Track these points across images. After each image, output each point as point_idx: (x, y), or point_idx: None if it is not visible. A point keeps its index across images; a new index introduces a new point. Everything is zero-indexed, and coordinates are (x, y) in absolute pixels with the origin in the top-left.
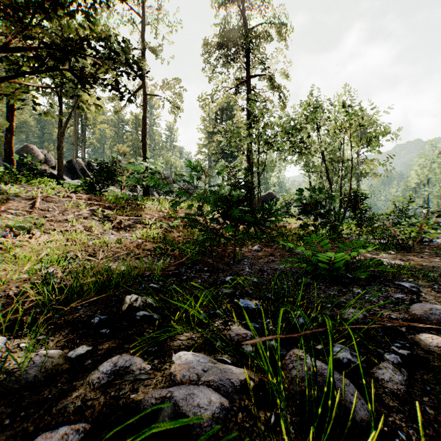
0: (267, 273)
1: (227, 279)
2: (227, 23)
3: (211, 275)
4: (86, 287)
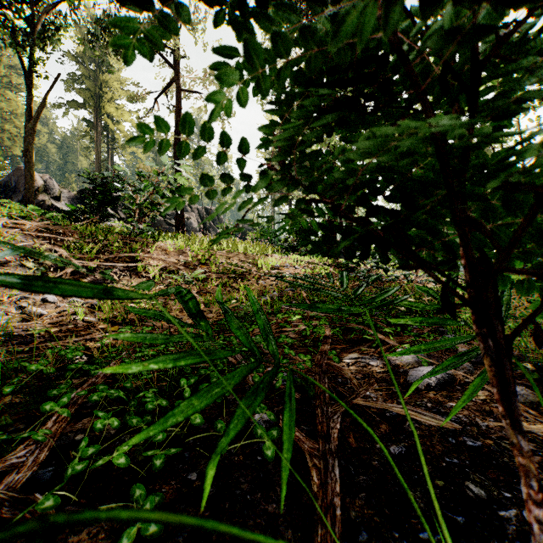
0: None
1: None
2: None
3: None
4: None
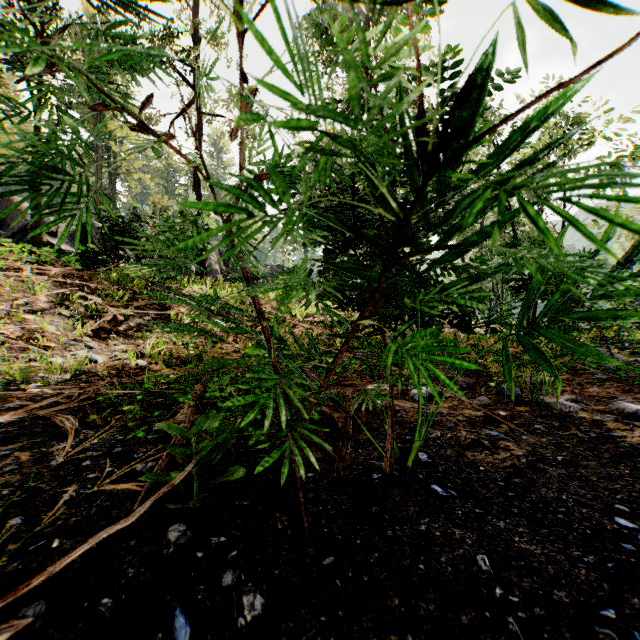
0: None
1: None
2: None
3: None
4: None
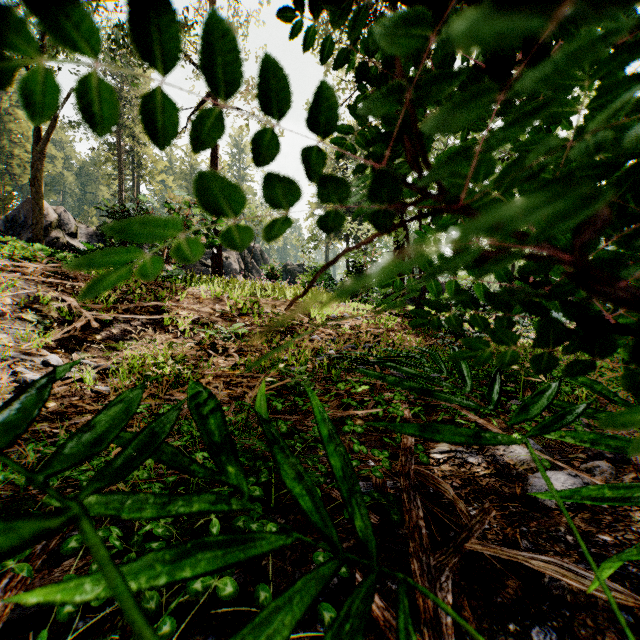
0: None
1: None
2: None
3: None
4: None
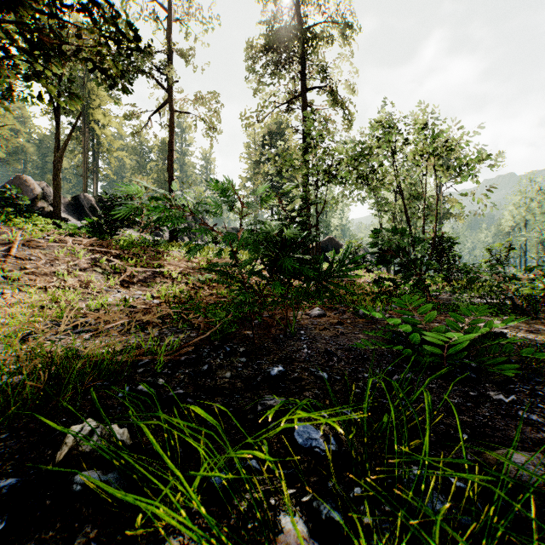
0: (338, 358)
1: (273, 372)
2: (276, 20)
3: (248, 362)
4: (27, 392)
